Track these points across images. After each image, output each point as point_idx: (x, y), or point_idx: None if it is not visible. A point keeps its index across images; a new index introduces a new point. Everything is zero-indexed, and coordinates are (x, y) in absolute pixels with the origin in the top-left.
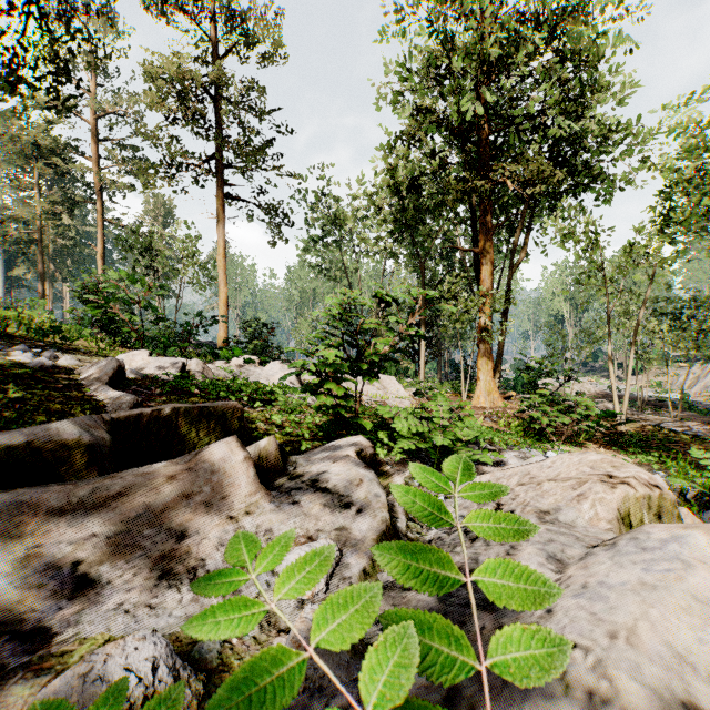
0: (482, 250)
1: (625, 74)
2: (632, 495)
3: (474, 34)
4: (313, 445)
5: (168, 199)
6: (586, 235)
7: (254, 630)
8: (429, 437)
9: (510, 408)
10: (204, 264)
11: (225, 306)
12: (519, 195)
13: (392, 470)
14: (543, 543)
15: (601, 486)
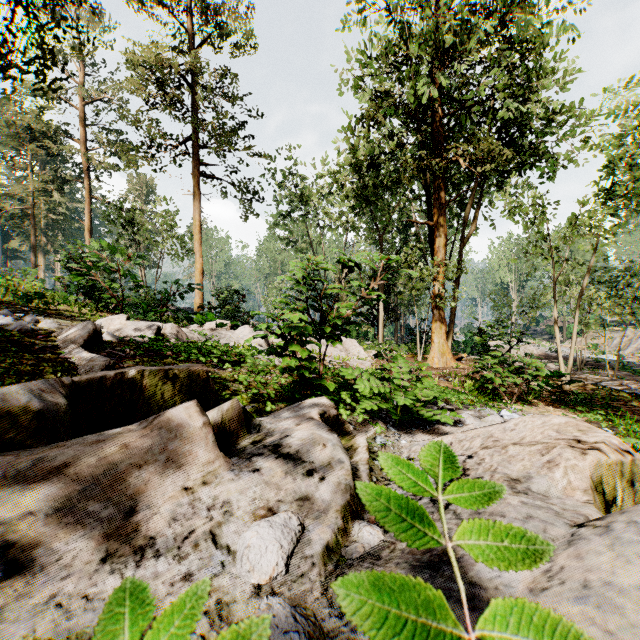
0: (436, 223)
1: (568, 61)
2: (604, 461)
3: (429, 23)
4: (278, 405)
5: (149, 178)
6: (533, 208)
7: (203, 626)
8: (391, 398)
9: (462, 369)
10: (182, 237)
11: (201, 275)
12: (470, 173)
13: (355, 432)
14: (521, 520)
15: (571, 452)
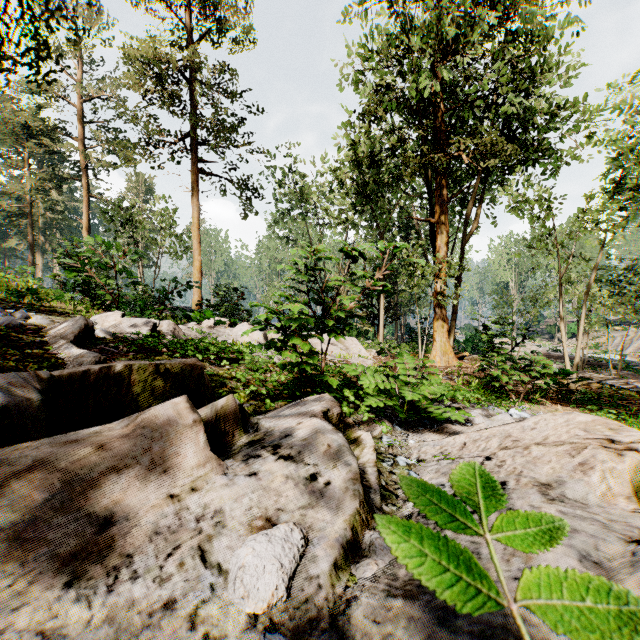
0: (437, 220)
1: (572, 54)
2: None
3: (432, 14)
4: (278, 403)
5: (148, 177)
6: (539, 203)
7: None
8: (396, 395)
9: (464, 367)
10: (180, 235)
11: (199, 273)
12: (471, 170)
13: (360, 431)
14: None
15: (604, 453)
